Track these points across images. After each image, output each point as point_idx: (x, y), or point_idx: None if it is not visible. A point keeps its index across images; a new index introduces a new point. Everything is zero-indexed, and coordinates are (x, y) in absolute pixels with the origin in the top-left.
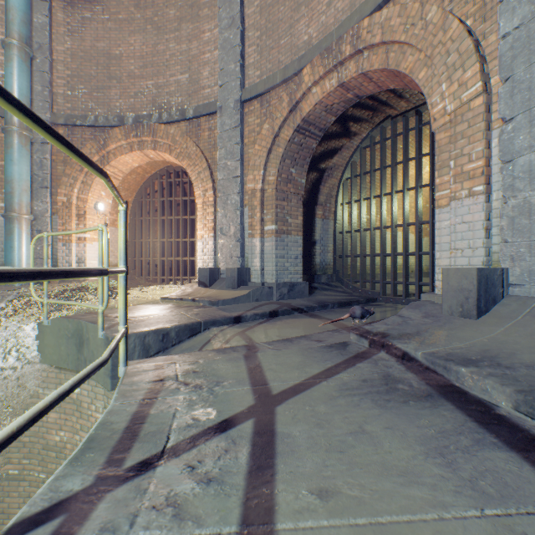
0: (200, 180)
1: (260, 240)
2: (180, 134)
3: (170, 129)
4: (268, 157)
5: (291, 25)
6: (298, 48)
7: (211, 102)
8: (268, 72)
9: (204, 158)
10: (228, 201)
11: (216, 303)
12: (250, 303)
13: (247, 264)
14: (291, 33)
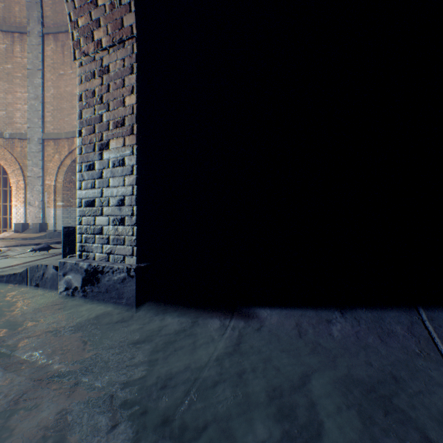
0: (15, 174)
1: (54, 209)
2: None
3: None
4: (59, 170)
5: (70, 114)
6: (74, 126)
7: (23, 133)
8: (59, 130)
9: (18, 163)
10: (35, 188)
11: (27, 239)
12: (47, 239)
13: (47, 221)
14: (70, 117)
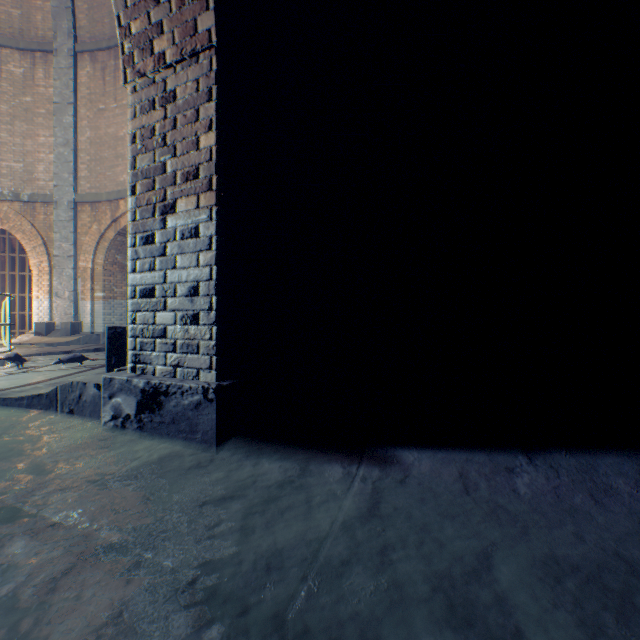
0: (36, 253)
1: (91, 303)
2: (14, 212)
3: (3, 206)
4: (98, 247)
5: (114, 166)
6: (118, 183)
7: (47, 194)
8: (98, 189)
9: (40, 236)
10: (64, 273)
11: (53, 344)
12: (81, 345)
13: (81, 319)
14: (114, 171)
